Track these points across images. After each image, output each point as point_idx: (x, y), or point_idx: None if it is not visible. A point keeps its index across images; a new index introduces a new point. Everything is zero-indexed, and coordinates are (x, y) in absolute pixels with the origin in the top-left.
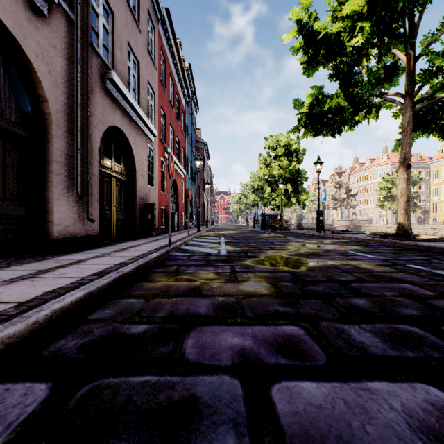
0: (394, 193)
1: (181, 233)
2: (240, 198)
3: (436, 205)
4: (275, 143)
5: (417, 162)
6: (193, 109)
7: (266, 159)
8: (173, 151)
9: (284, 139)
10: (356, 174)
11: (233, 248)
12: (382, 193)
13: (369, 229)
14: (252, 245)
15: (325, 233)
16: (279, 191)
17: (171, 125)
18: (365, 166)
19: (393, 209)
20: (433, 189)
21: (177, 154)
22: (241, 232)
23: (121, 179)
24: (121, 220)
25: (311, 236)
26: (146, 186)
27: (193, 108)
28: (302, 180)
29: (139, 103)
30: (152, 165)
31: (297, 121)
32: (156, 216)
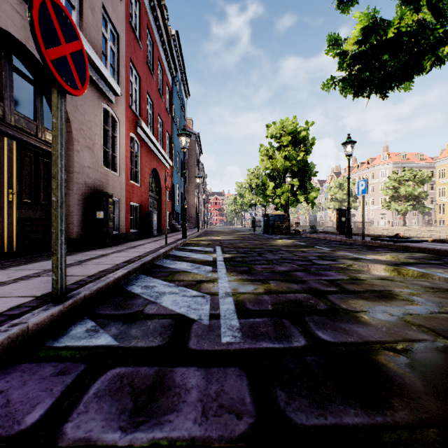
0: (402, 192)
1: (158, 240)
2: (235, 198)
3: (443, 206)
4: (280, 130)
5: (419, 162)
6: (182, 92)
7: (268, 151)
8: (152, 132)
9: (290, 125)
10: (356, 174)
11: (247, 284)
12: (389, 193)
13: (373, 231)
14: (282, 270)
15: (364, 240)
16: (285, 187)
17: (150, 97)
18: (366, 165)
19: (401, 210)
20: (440, 189)
21: (160, 138)
22: (241, 236)
23: (36, 146)
24: (38, 220)
25: (349, 245)
26: (98, 168)
27: (182, 91)
28: (311, 174)
29: (81, 27)
30: (115, 140)
31: (338, 64)
32: (121, 215)
